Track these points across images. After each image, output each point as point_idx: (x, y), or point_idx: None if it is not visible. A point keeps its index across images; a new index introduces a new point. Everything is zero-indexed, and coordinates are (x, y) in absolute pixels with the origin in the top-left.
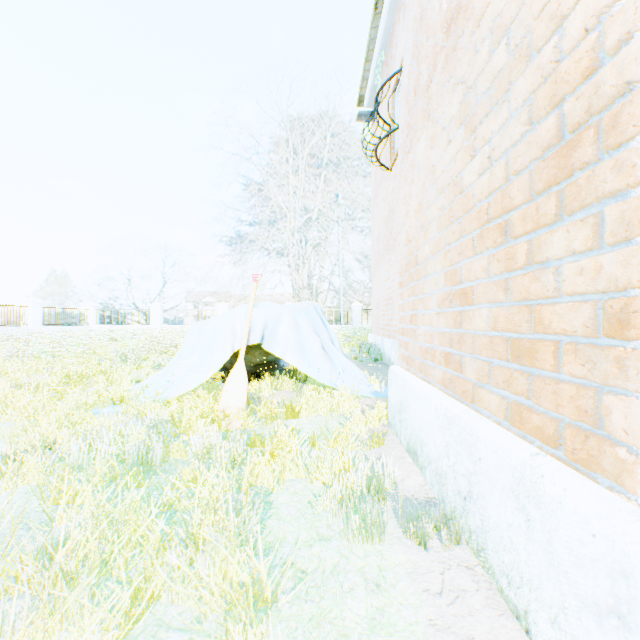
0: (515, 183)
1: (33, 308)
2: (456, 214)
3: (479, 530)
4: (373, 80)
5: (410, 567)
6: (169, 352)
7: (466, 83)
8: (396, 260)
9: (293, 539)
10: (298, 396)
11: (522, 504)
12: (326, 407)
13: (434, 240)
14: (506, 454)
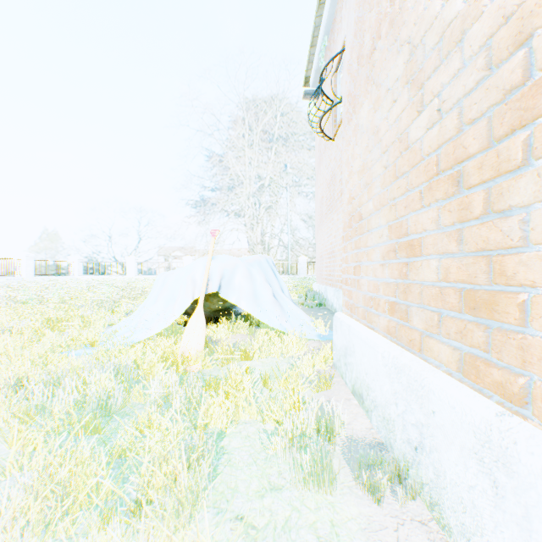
0: (470, 131)
1: (26, 261)
2: (402, 169)
3: (433, 484)
4: (317, 63)
5: (363, 522)
6: (140, 299)
7: (412, 42)
8: (338, 218)
9: (244, 489)
10: (252, 339)
11: (488, 468)
12: (277, 350)
13: (378, 196)
14: (466, 411)
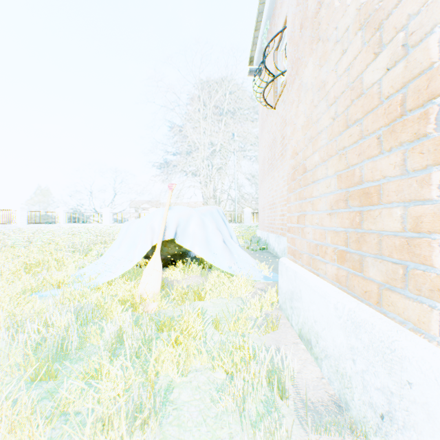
0: None
1: (20, 211)
2: (354, 117)
3: None
4: (260, 44)
5: None
6: (111, 243)
7: None
8: (278, 175)
9: None
10: (204, 280)
11: None
12: (227, 291)
13: (325, 147)
14: None
